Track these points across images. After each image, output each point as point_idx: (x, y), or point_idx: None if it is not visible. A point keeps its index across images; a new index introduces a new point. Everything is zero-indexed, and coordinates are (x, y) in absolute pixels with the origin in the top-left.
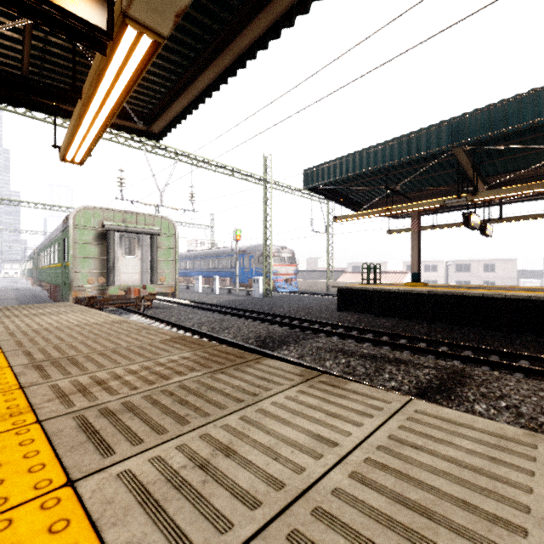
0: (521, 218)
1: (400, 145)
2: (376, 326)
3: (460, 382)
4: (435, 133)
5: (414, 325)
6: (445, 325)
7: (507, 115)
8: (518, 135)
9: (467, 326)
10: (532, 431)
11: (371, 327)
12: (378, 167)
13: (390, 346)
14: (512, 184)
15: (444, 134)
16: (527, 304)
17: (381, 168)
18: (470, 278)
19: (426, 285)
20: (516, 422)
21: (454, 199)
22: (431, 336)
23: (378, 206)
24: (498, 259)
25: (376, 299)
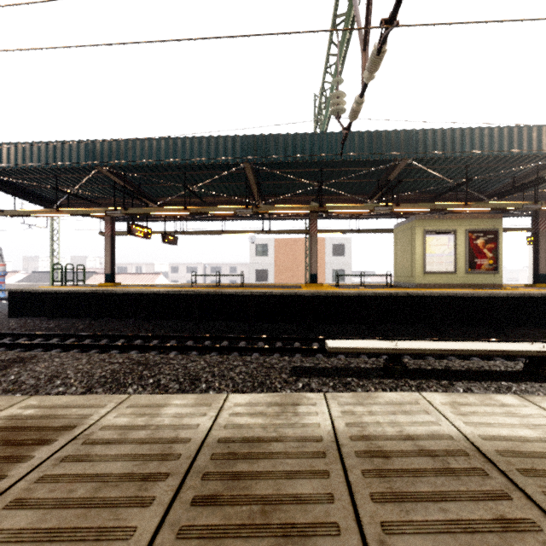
0: (196, 232)
1: (47, 151)
2: (38, 329)
3: (7, 367)
4: (76, 149)
5: (78, 322)
6: (109, 319)
7: (124, 152)
8: (151, 170)
9: (126, 318)
10: (9, 392)
11: (32, 330)
12: (27, 166)
13: (9, 347)
14: (176, 206)
15: (83, 153)
16: (155, 297)
17: (30, 168)
18: (221, 278)
19: (119, 285)
20: (4, 389)
21: (113, 210)
22: (85, 331)
23: (76, 206)
24: (239, 263)
25: (50, 301)
